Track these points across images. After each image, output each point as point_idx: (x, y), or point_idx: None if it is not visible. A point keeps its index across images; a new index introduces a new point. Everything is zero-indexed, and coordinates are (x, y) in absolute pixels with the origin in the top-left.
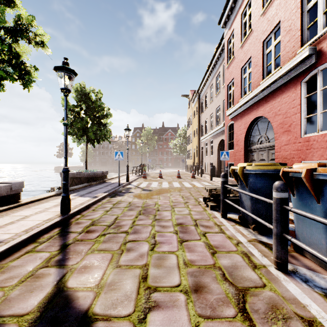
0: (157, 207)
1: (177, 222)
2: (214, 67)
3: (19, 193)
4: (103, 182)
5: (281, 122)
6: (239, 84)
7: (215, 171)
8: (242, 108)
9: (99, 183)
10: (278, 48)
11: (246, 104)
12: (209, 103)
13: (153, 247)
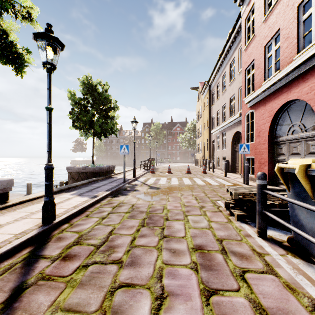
0: (166, 214)
1: (193, 242)
2: (227, 53)
3: (7, 192)
4: (109, 177)
5: None
6: (262, 65)
7: (228, 166)
8: (267, 92)
9: (104, 178)
10: (306, 23)
11: (271, 87)
12: (221, 93)
13: (157, 307)
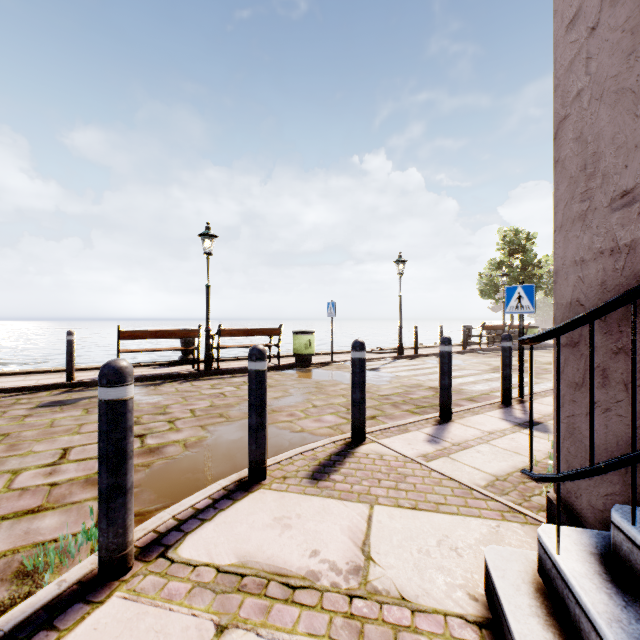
0: None
1: None
2: None
3: None
4: None
5: None
6: None
7: None
8: None
9: None
10: None
11: None
12: None
13: None
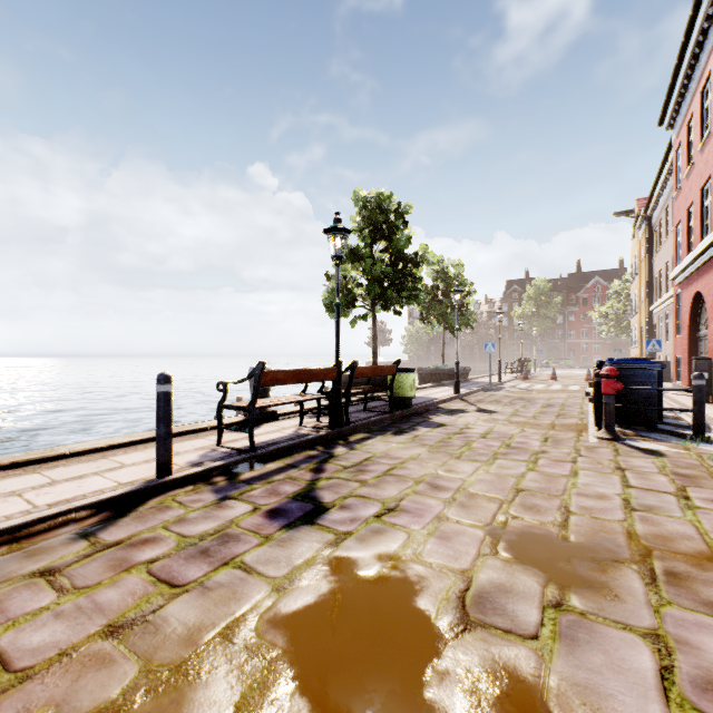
0: (533, 398)
1: (546, 403)
2: (668, 177)
3: None
4: (467, 381)
5: (710, 305)
6: (684, 235)
7: (670, 372)
8: (684, 273)
9: (462, 381)
10: None
11: (687, 270)
12: (663, 240)
13: (523, 407)
